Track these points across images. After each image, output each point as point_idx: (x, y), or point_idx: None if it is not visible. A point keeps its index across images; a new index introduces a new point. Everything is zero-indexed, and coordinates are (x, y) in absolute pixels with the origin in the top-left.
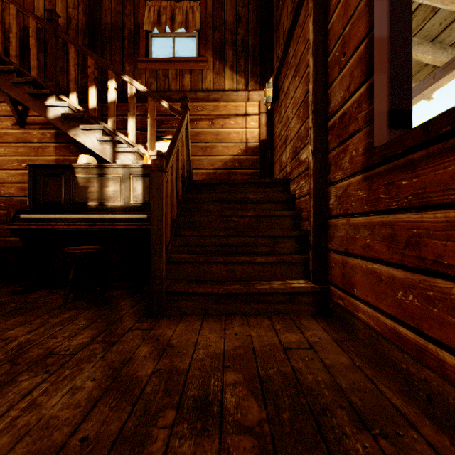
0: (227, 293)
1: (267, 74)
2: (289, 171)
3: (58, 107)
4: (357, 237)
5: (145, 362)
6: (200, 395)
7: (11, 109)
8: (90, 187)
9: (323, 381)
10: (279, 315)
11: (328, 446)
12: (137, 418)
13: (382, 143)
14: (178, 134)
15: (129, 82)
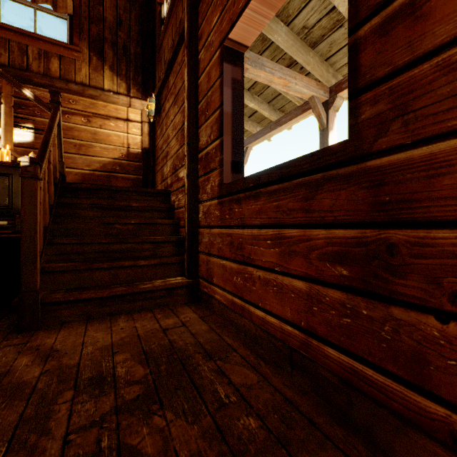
0: (112, 295)
1: (150, 86)
2: (170, 184)
3: None
4: (215, 243)
5: (29, 369)
6: (94, 375)
7: None
8: None
9: (189, 342)
10: (160, 308)
11: (189, 373)
12: (35, 405)
13: (228, 181)
14: (50, 134)
15: None
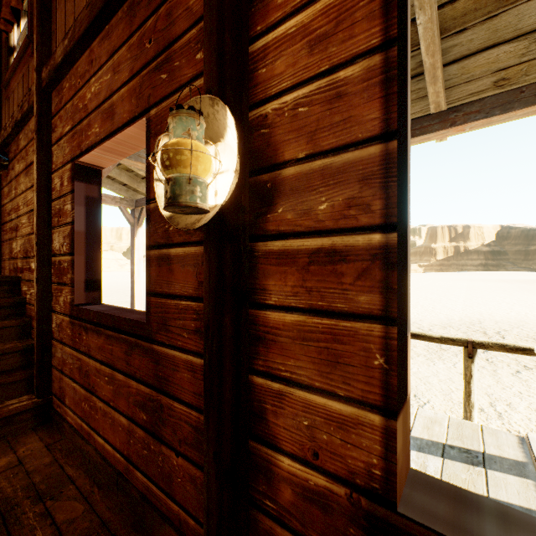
0: None
1: None
2: (21, 268)
3: None
4: (67, 362)
5: None
6: None
7: None
8: None
9: (21, 487)
10: None
11: (9, 526)
12: None
13: (81, 301)
14: None
15: None
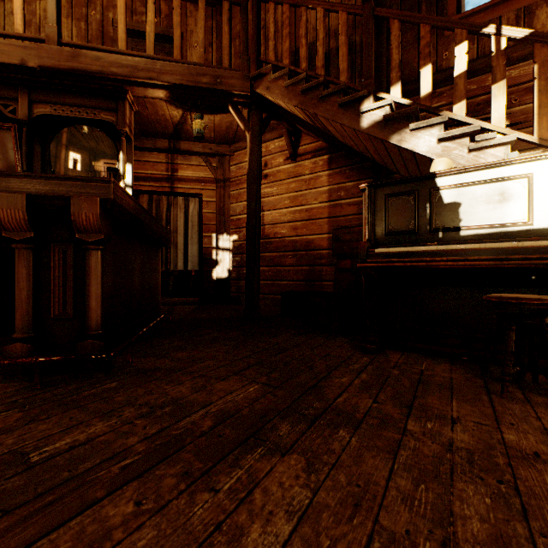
0: None
1: None
2: None
3: (375, 110)
4: None
5: None
6: None
7: (286, 142)
8: (464, 202)
9: None
10: None
11: None
12: None
13: None
14: None
15: (495, 32)
